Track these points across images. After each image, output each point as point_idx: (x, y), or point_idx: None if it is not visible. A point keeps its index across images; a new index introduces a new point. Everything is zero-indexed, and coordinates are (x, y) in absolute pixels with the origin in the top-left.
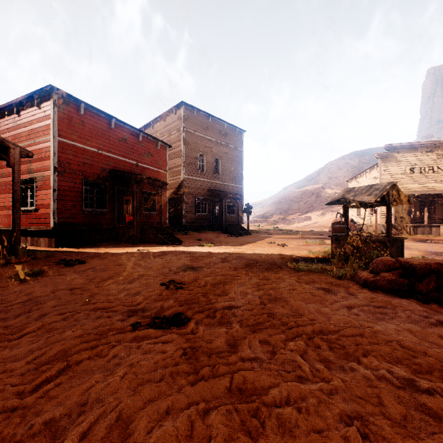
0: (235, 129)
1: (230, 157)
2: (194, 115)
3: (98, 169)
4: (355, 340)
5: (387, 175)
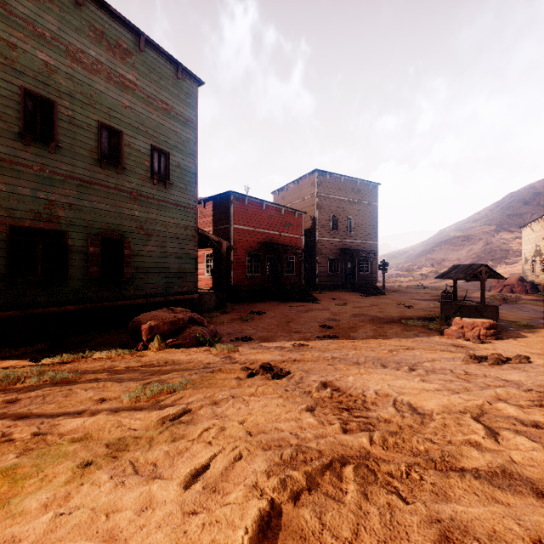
0: (369, 184)
1: (363, 214)
2: (326, 179)
3: (255, 243)
4: (402, 343)
5: None
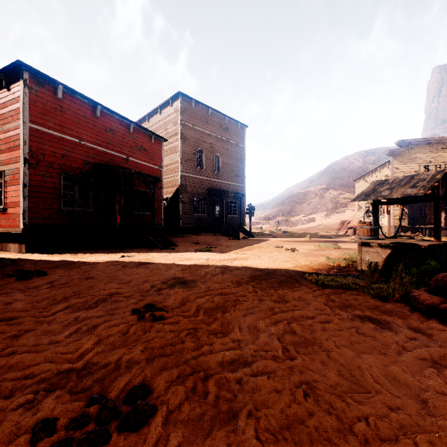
0: (237, 124)
1: (231, 154)
2: (192, 107)
3: (80, 163)
4: None
5: (399, 173)
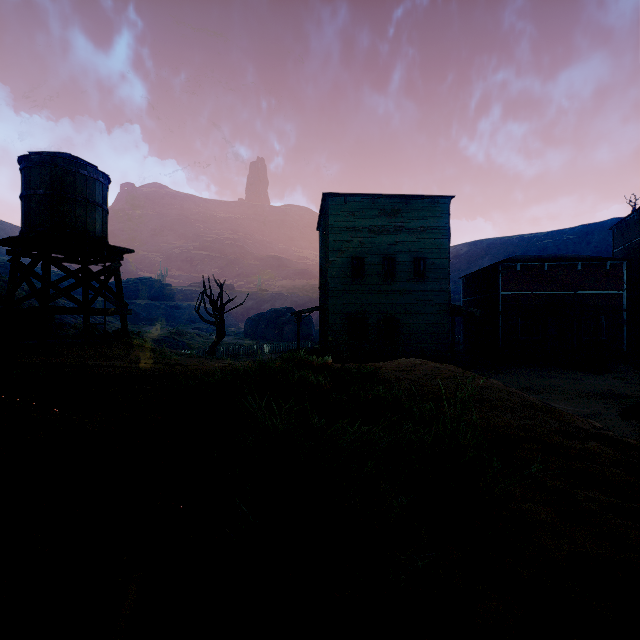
0: None
1: None
2: None
3: (532, 307)
4: None
5: None
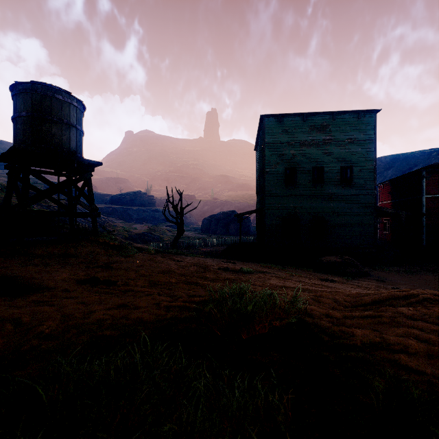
0: None
1: None
2: None
3: None
4: None
5: None
